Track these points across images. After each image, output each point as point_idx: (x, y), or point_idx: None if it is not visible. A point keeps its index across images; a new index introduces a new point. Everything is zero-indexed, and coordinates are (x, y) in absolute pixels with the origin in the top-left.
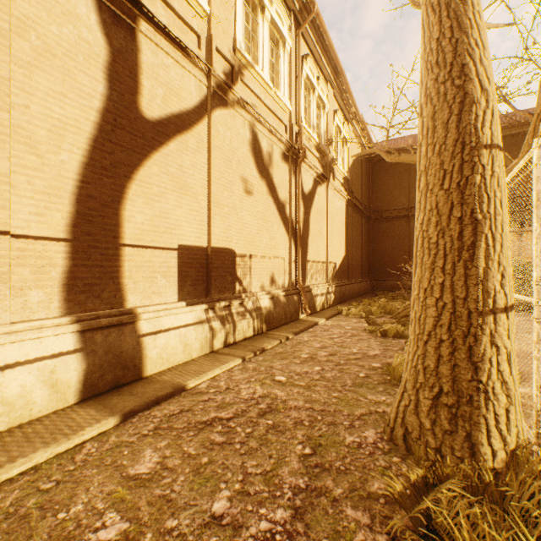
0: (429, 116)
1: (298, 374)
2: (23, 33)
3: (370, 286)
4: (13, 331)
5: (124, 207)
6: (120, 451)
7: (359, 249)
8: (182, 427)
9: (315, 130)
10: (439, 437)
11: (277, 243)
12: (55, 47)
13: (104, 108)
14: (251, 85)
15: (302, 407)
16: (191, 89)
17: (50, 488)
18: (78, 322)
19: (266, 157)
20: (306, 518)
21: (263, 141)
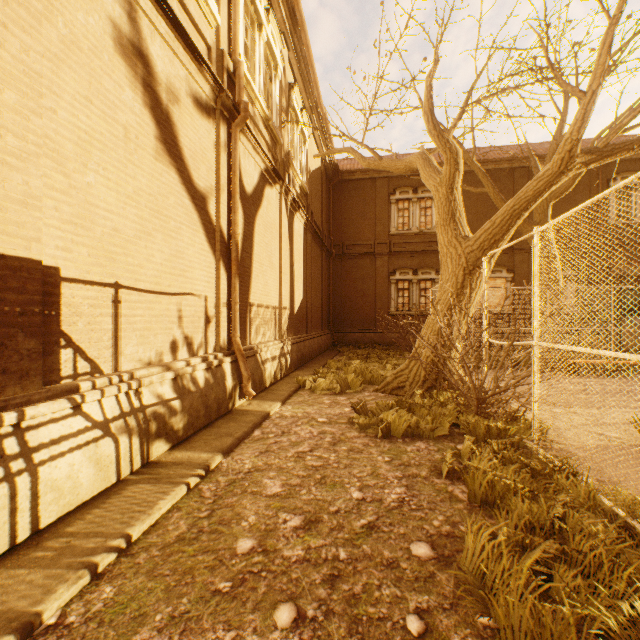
0: None
1: None
2: None
3: (331, 341)
4: None
5: None
6: None
7: (319, 292)
8: None
9: (263, 96)
10: None
11: (191, 266)
12: None
13: None
14: None
15: None
16: None
17: None
18: None
19: (163, 82)
20: None
21: (154, 42)
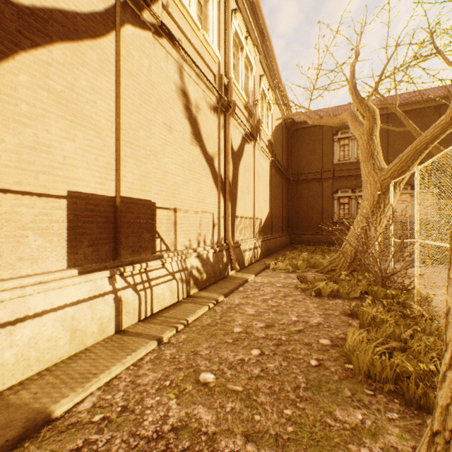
0: None
1: (231, 365)
2: None
3: (289, 240)
4: None
5: None
6: None
7: (280, 207)
8: None
9: (243, 89)
10: None
11: (206, 196)
12: None
13: None
14: (175, 16)
15: None
16: None
17: None
18: None
19: (193, 103)
20: None
21: (190, 84)
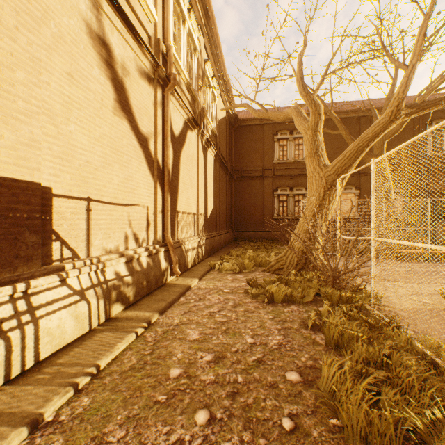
0: None
1: None
2: None
3: (233, 237)
4: None
5: None
6: None
7: (224, 203)
8: None
9: (186, 69)
10: None
11: (137, 185)
12: None
13: None
14: None
15: None
16: None
17: None
18: None
19: (119, 61)
20: None
21: (113, 35)
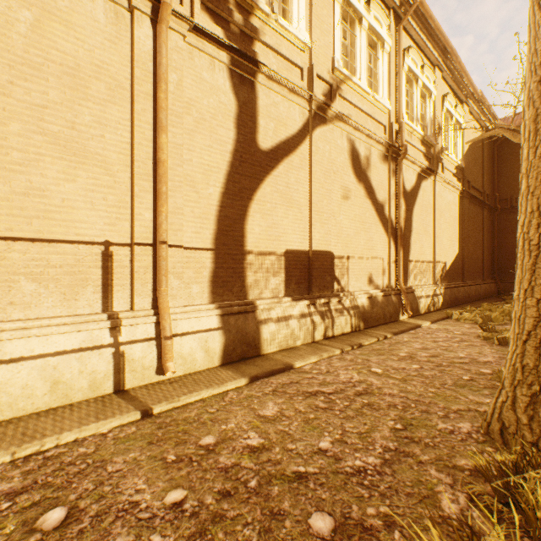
0: (531, 119)
1: (395, 368)
2: (189, 111)
3: (495, 290)
4: (185, 311)
5: (247, 222)
6: (251, 400)
7: (478, 246)
8: (292, 393)
9: (419, 122)
10: (537, 432)
11: (375, 243)
12: (205, 115)
13: (234, 149)
14: (348, 97)
15: (396, 394)
16: (295, 116)
17: (213, 412)
18: (219, 308)
19: (364, 161)
20: (393, 467)
21: (360, 147)
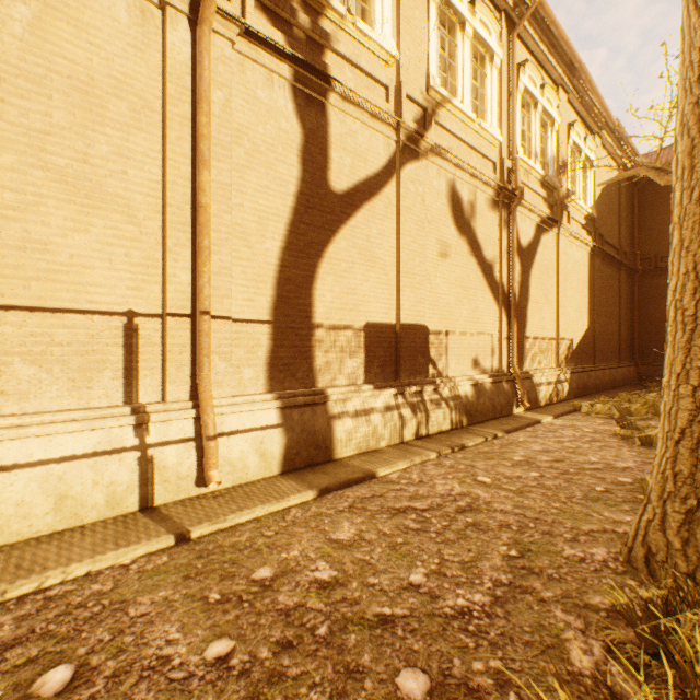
0: (685, 152)
1: (507, 477)
2: (239, 141)
3: (635, 375)
4: (234, 403)
5: (315, 287)
6: (321, 519)
7: (614, 319)
8: (375, 509)
9: (538, 158)
10: (693, 560)
11: (482, 315)
12: (261, 145)
13: (298, 192)
14: (447, 125)
15: (509, 511)
16: (378, 149)
17: (271, 535)
18: (279, 399)
19: (467, 208)
20: (506, 607)
21: (462, 189)
